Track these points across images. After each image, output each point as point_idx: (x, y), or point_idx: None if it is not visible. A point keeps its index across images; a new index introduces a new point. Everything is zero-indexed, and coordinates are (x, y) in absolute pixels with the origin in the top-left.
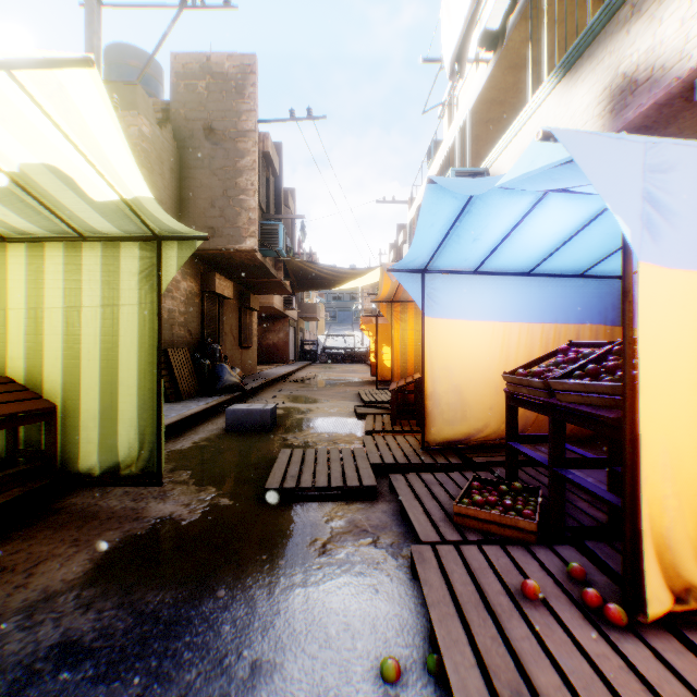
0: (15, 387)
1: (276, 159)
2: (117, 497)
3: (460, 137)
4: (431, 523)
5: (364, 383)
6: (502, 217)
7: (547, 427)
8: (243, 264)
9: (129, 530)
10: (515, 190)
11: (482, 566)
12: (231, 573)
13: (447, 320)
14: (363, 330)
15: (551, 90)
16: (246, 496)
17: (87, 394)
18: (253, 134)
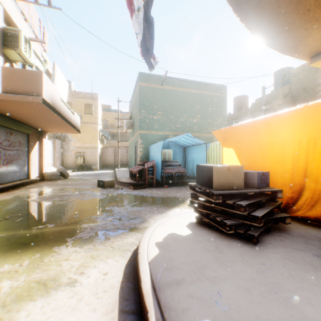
0: None
1: None
2: None
3: None
4: None
5: None
6: None
7: None
8: None
9: None
10: None
11: None
12: None
13: None
14: None
15: None
16: None
17: None
18: (320, 83)
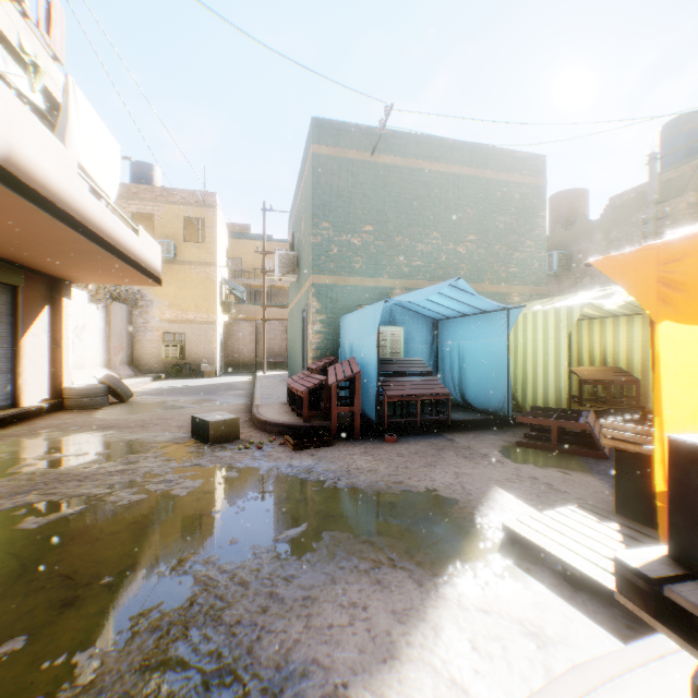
0: (621, 371)
1: None
2: None
3: None
4: None
5: None
6: None
7: None
8: None
9: None
10: None
11: None
12: None
13: None
14: None
15: None
16: None
17: (649, 376)
18: None
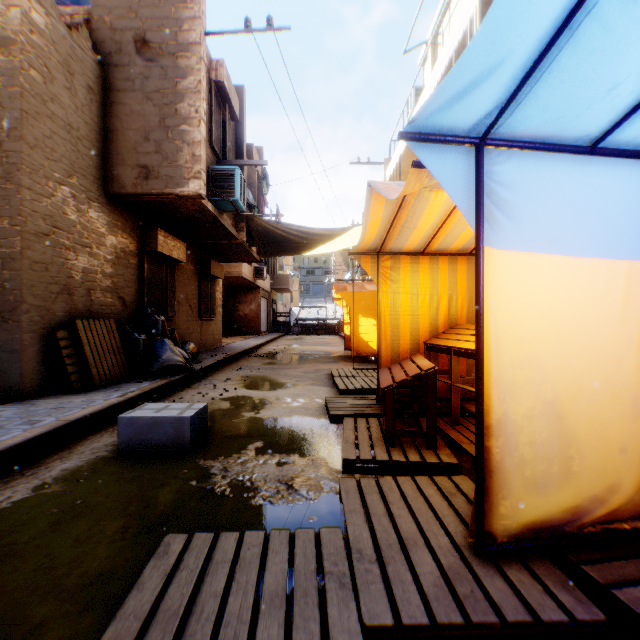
0: None
1: (234, 98)
2: None
3: (463, 44)
4: None
5: (337, 359)
6: None
7: None
8: (193, 218)
9: None
10: None
11: None
12: None
13: (529, 256)
14: (336, 300)
15: None
16: None
17: None
18: (197, 48)
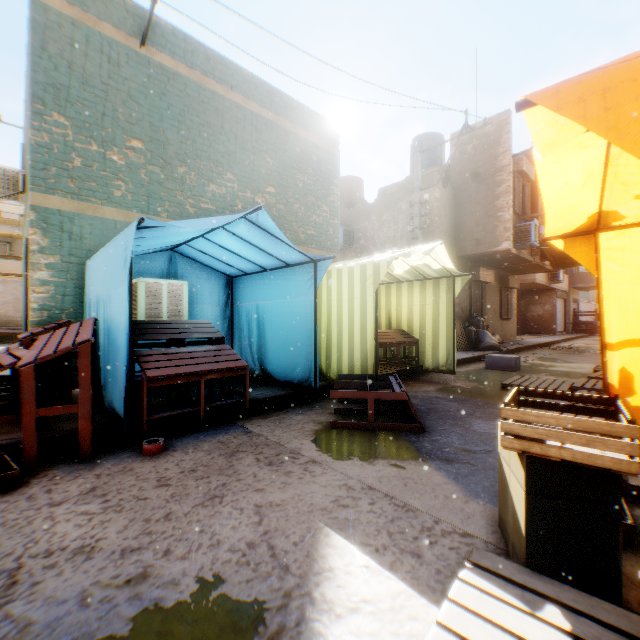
0: (406, 333)
1: (529, 169)
2: (436, 379)
3: None
4: None
5: None
6: None
7: None
8: (500, 257)
9: (444, 386)
10: None
11: None
12: (482, 398)
13: None
14: None
15: None
16: (492, 387)
17: (427, 337)
18: (507, 167)
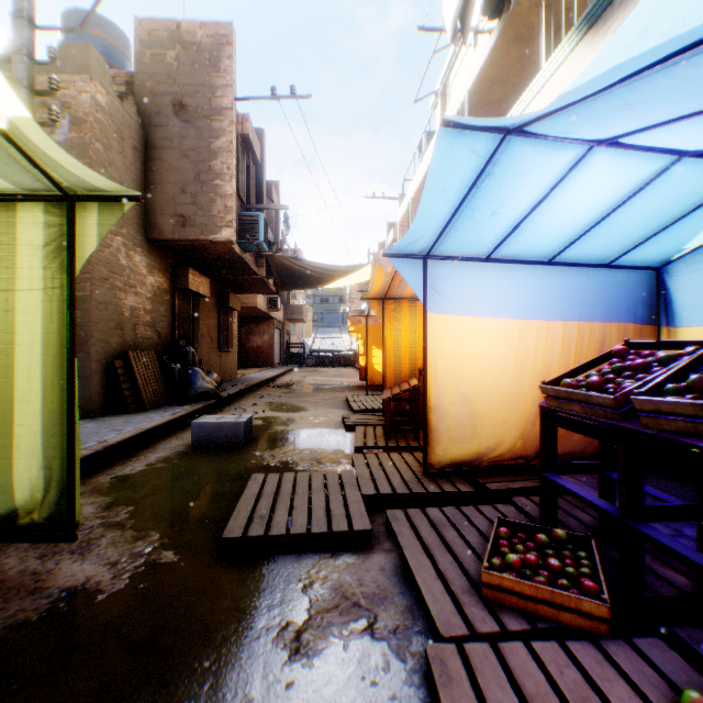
0: None
1: (256, 145)
2: (20, 551)
3: None
4: (446, 587)
5: (352, 388)
6: (532, 182)
7: (569, 443)
8: (220, 258)
9: (14, 615)
10: (553, 142)
11: (542, 690)
12: (148, 702)
13: (453, 317)
14: (351, 332)
15: (571, 51)
16: (199, 545)
17: None
18: (229, 112)
